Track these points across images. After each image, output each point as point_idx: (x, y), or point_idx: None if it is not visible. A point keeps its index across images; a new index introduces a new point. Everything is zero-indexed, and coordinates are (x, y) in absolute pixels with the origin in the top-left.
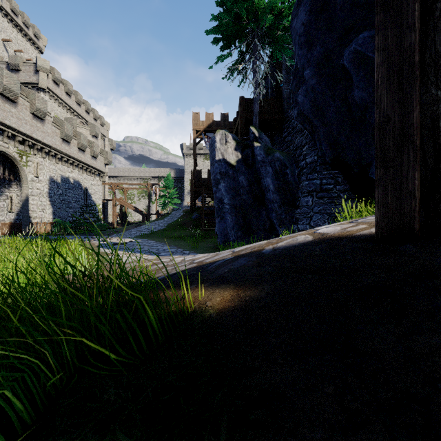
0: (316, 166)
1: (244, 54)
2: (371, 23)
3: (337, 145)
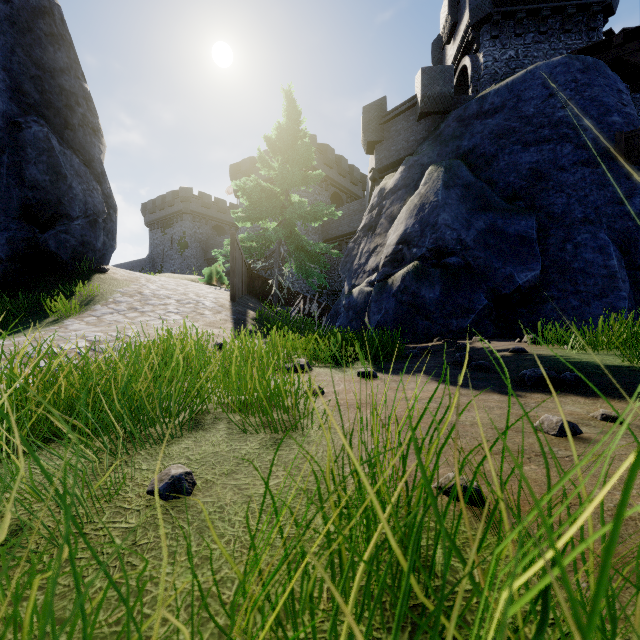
0: None
1: None
2: (43, 115)
3: None
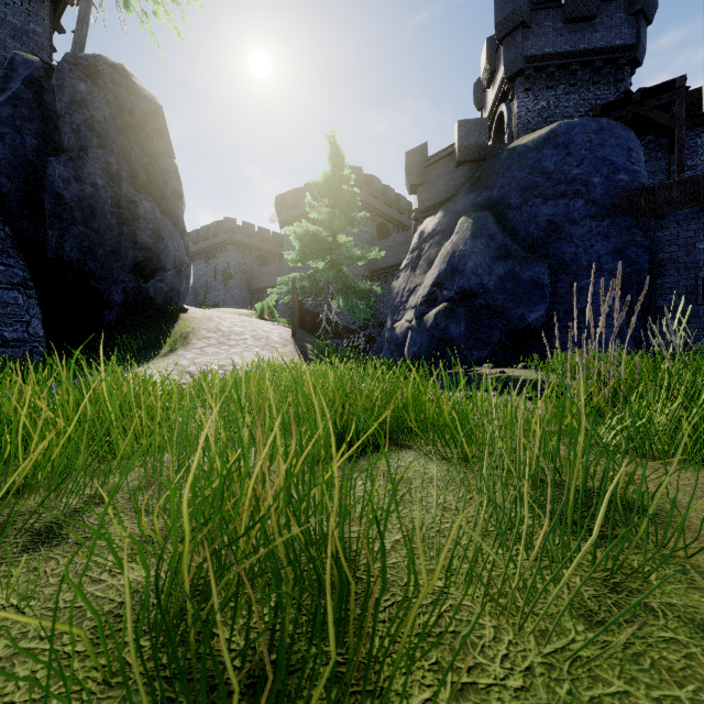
0: (8, 247)
1: None
2: (149, 192)
3: (90, 253)
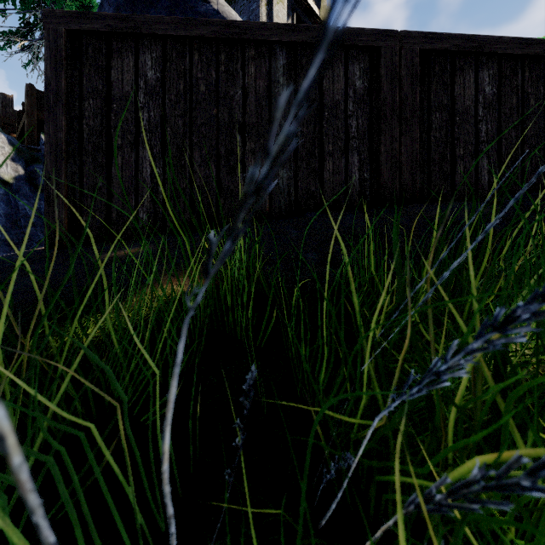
0: None
1: (32, 28)
2: None
3: None
